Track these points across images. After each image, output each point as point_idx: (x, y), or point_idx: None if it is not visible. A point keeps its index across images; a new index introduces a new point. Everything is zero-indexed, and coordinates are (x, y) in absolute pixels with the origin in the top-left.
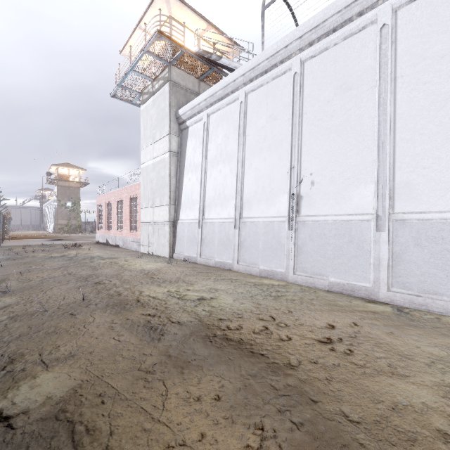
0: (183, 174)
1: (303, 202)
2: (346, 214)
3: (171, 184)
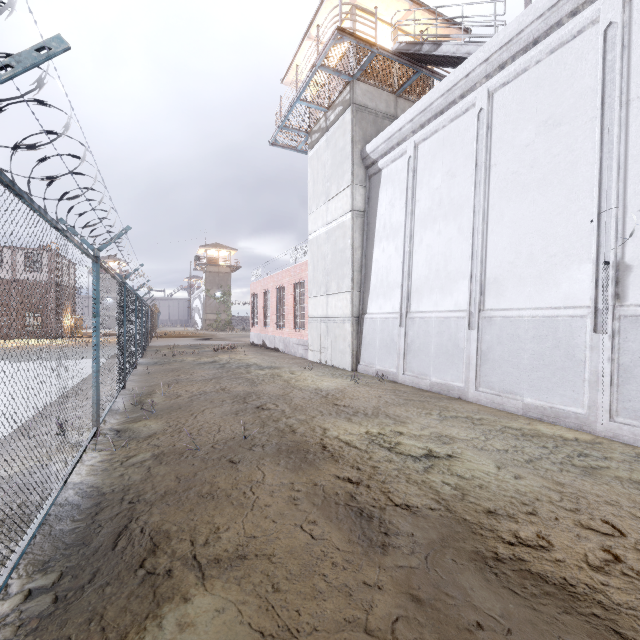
0: (372, 244)
1: (633, 278)
2: None
3: (354, 260)
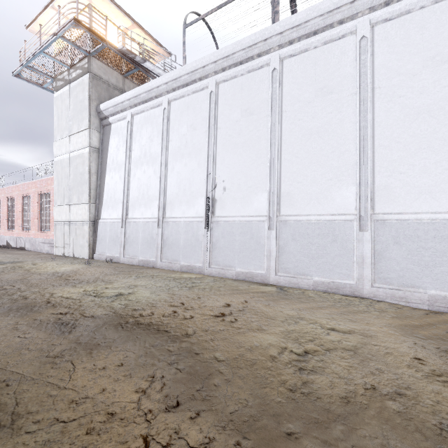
0: (105, 172)
1: (217, 205)
2: (249, 215)
3: (91, 181)
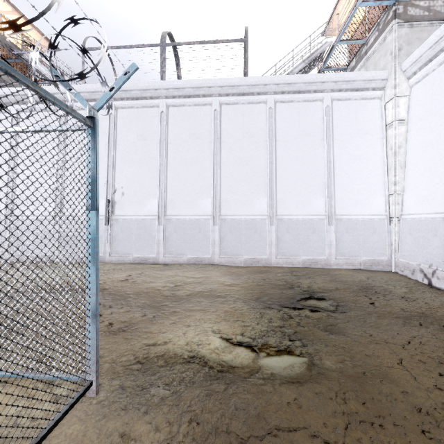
0: None
1: (116, 206)
2: (143, 215)
3: None
